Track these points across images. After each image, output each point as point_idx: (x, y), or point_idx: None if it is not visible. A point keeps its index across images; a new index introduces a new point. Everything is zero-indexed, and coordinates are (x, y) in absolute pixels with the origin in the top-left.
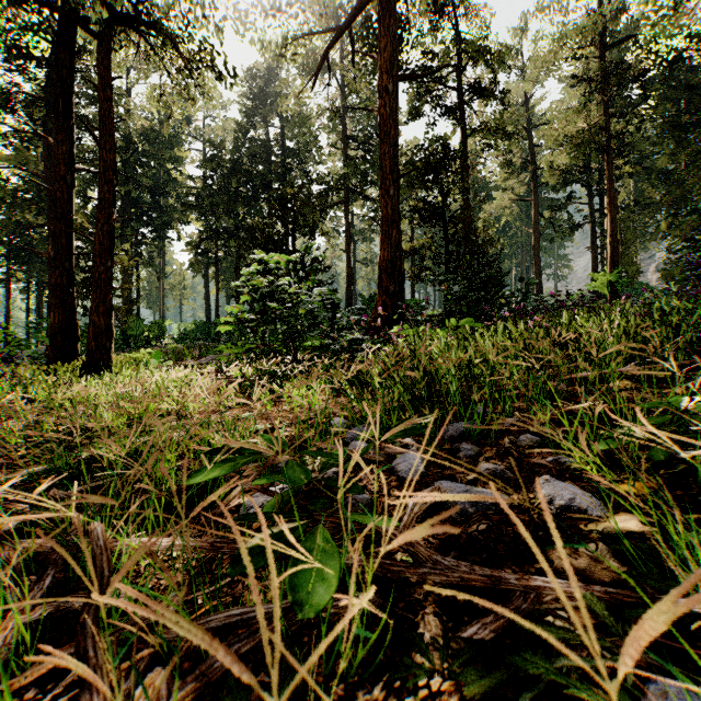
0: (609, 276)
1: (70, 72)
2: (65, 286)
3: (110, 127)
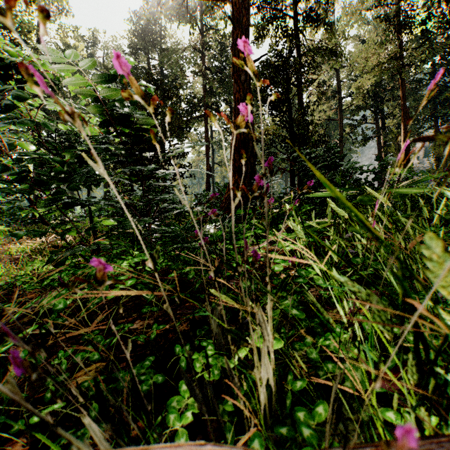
0: (403, 170)
1: None
2: None
3: None
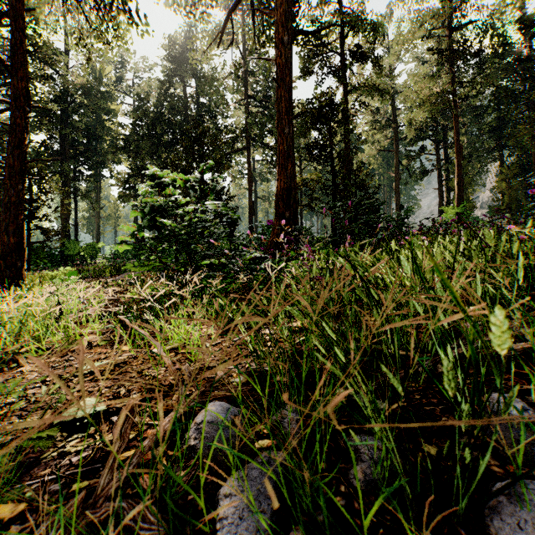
0: (456, 209)
1: None
2: None
3: (22, 57)
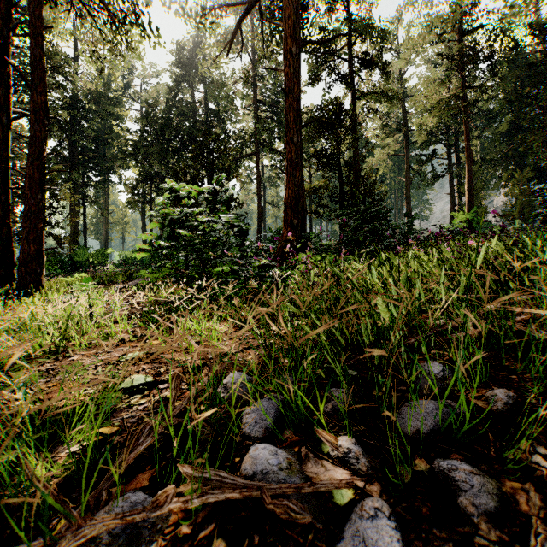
0: (467, 215)
1: (7, 24)
2: (2, 216)
3: (41, 72)
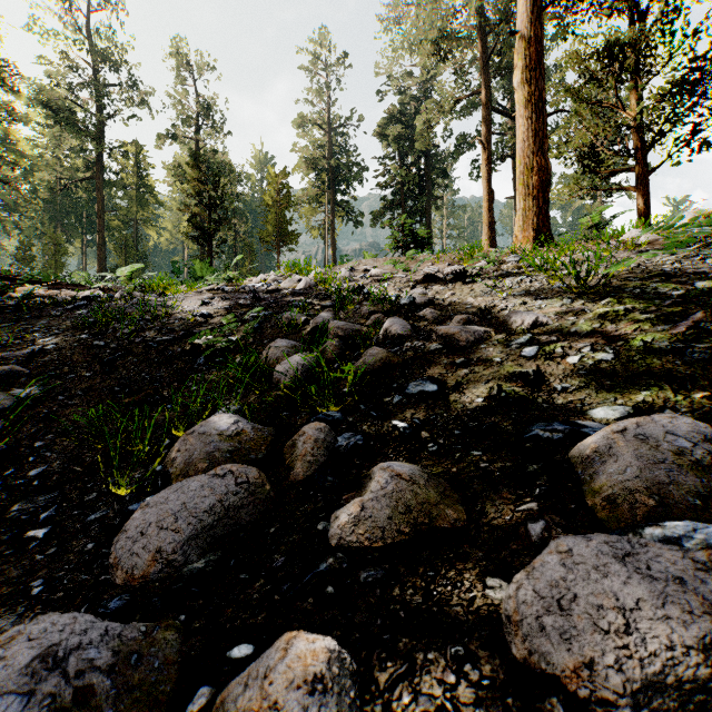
0: None
1: None
2: None
3: None
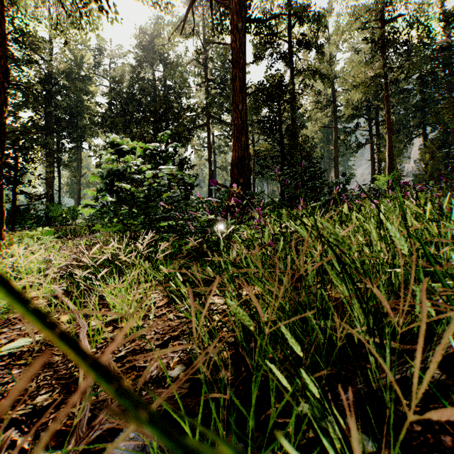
0: (387, 177)
1: None
2: None
3: (2, 38)
